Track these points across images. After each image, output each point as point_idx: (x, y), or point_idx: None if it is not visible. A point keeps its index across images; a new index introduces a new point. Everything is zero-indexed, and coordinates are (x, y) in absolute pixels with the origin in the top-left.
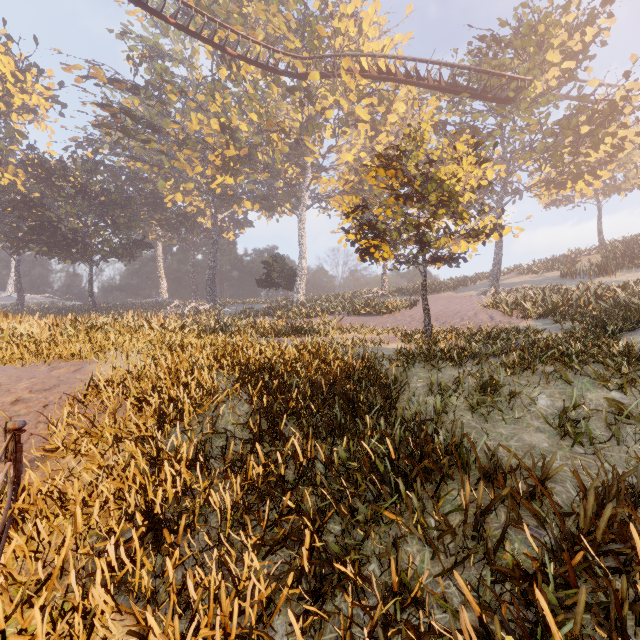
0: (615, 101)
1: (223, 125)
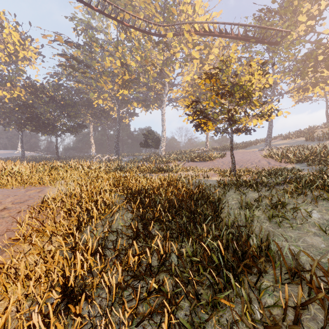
0: None
1: (122, 63)
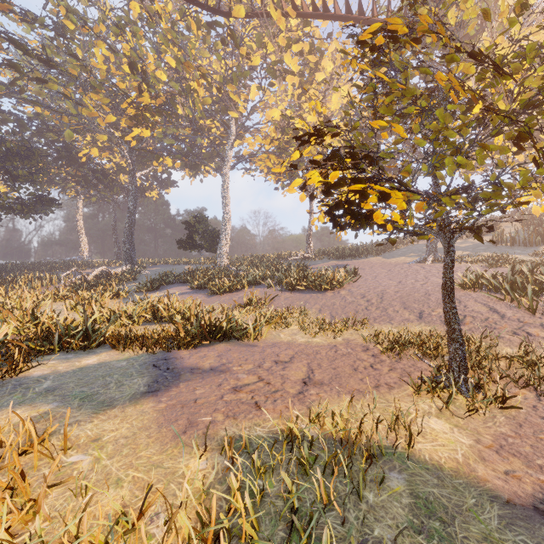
0: None
1: (134, 65)
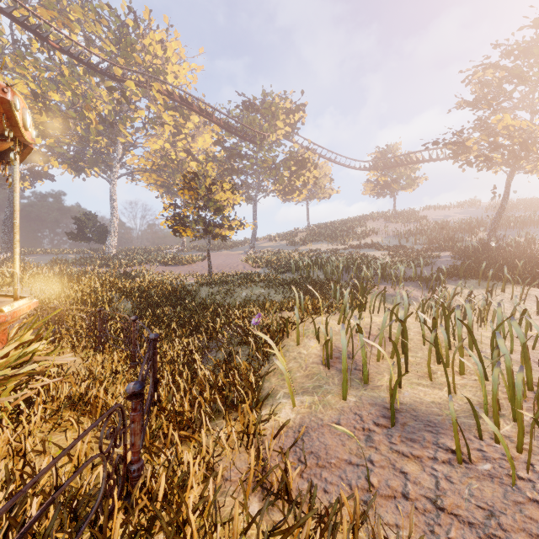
0: (305, 158)
1: (36, 94)
